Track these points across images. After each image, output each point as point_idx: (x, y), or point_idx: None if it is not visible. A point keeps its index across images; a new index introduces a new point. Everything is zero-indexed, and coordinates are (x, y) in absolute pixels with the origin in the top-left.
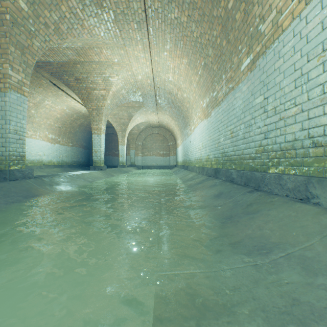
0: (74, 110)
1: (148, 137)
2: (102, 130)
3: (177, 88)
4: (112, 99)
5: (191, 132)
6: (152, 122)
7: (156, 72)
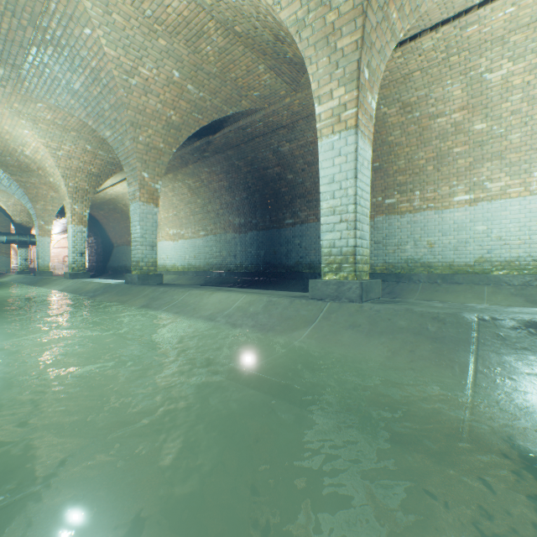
0: None
1: None
2: (328, 120)
3: None
4: None
5: None
6: None
7: None
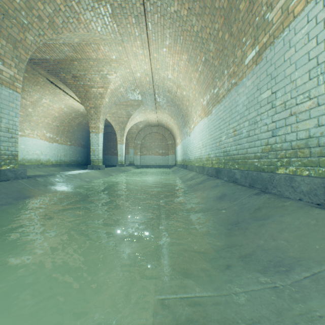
0: (72, 108)
1: (147, 136)
2: (101, 129)
3: (176, 85)
4: (110, 97)
5: (190, 131)
6: (151, 121)
7: (155, 70)
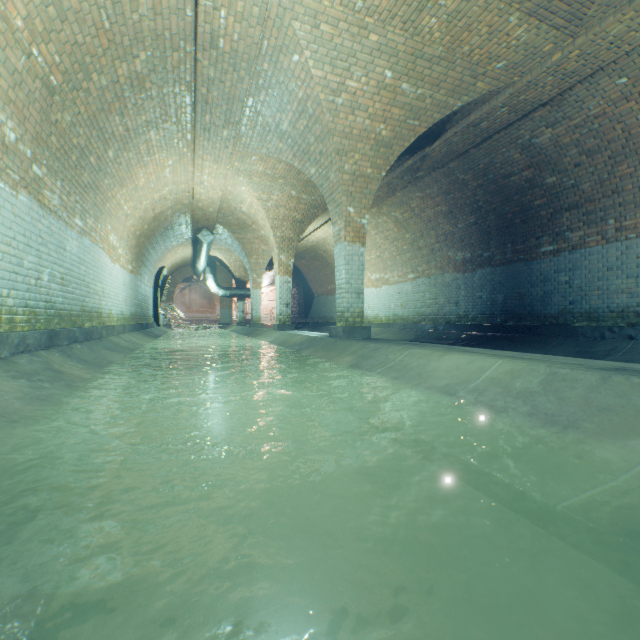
0: None
1: None
2: None
3: None
4: None
5: None
6: None
7: None
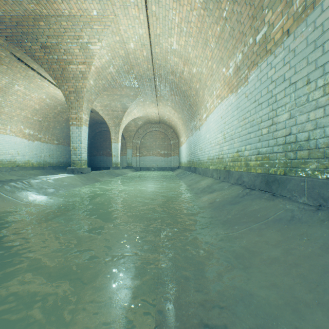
0: (56, 100)
1: (148, 135)
2: (84, 120)
3: (183, 61)
4: (96, 79)
5: (201, 123)
6: (151, 117)
7: (154, 37)
